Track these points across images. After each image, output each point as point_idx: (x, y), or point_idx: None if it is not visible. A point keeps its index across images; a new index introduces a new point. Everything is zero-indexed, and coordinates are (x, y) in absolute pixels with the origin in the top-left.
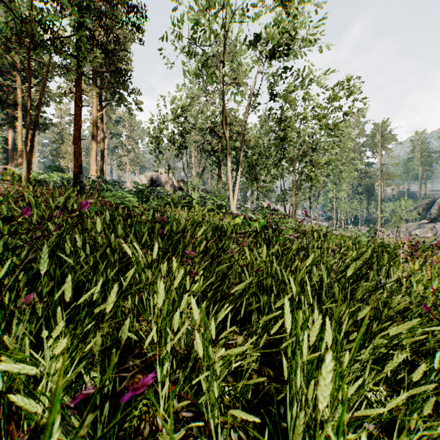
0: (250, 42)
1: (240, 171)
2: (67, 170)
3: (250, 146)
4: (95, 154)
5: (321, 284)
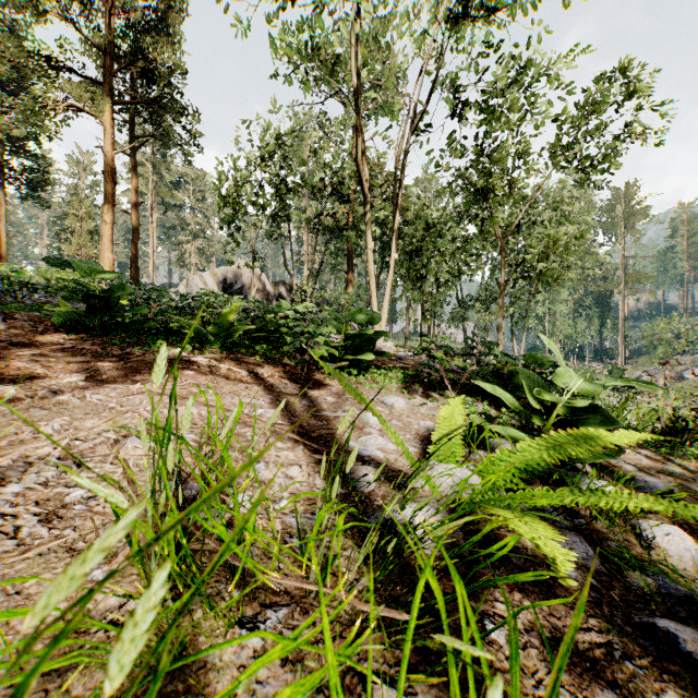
0: None
1: (393, 260)
2: None
3: (406, 221)
4: (109, 229)
5: None
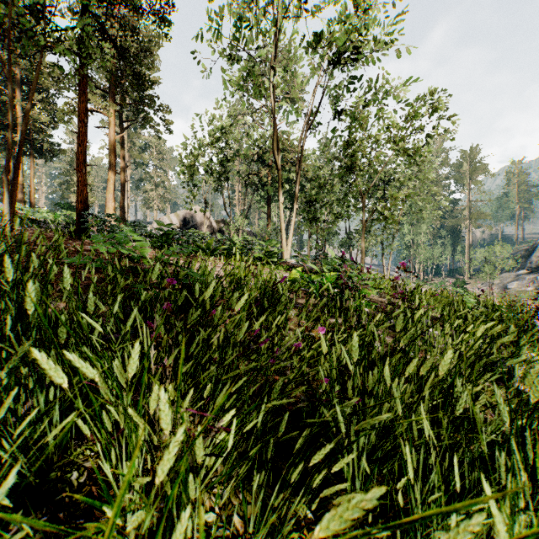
0: (309, 43)
1: (295, 209)
2: None
3: (308, 178)
4: (112, 187)
5: (471, 414)
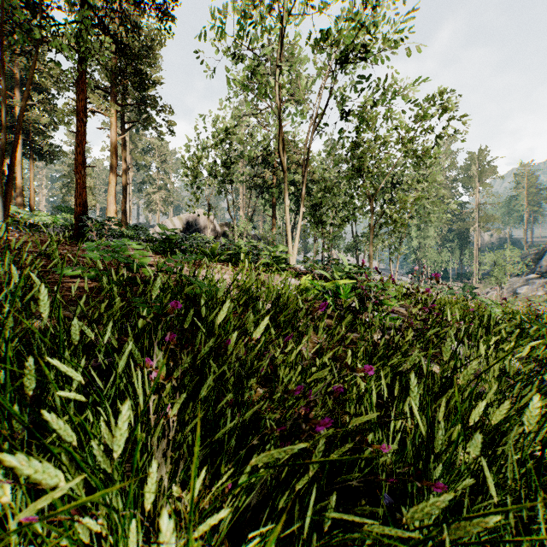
0: (316, 41)
1: (302, 212)
2: None
3: (313, 181)
4: (114, 190)
5: None
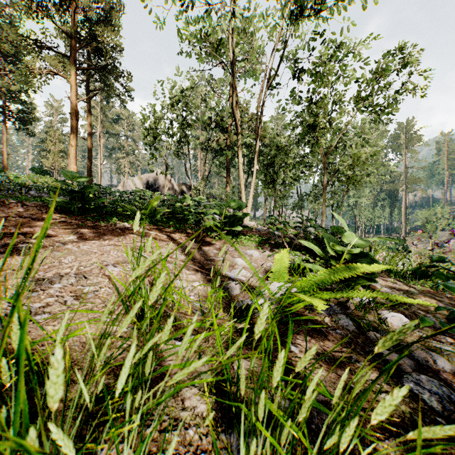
0: None
1: (255, 169)
2: (57, 173)
3: (264, 144)
4: (74, 150)
5: None
